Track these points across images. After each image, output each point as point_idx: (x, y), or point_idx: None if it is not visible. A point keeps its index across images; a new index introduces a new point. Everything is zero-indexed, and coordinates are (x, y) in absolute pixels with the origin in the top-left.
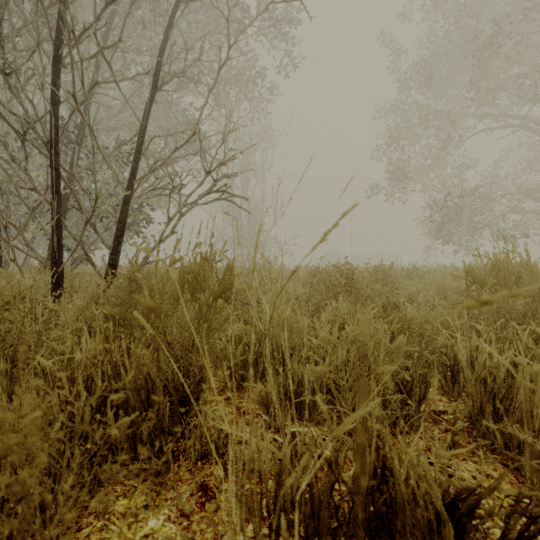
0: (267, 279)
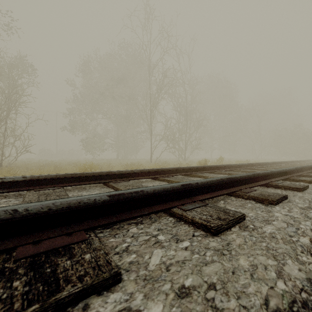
0: (36, 166)
